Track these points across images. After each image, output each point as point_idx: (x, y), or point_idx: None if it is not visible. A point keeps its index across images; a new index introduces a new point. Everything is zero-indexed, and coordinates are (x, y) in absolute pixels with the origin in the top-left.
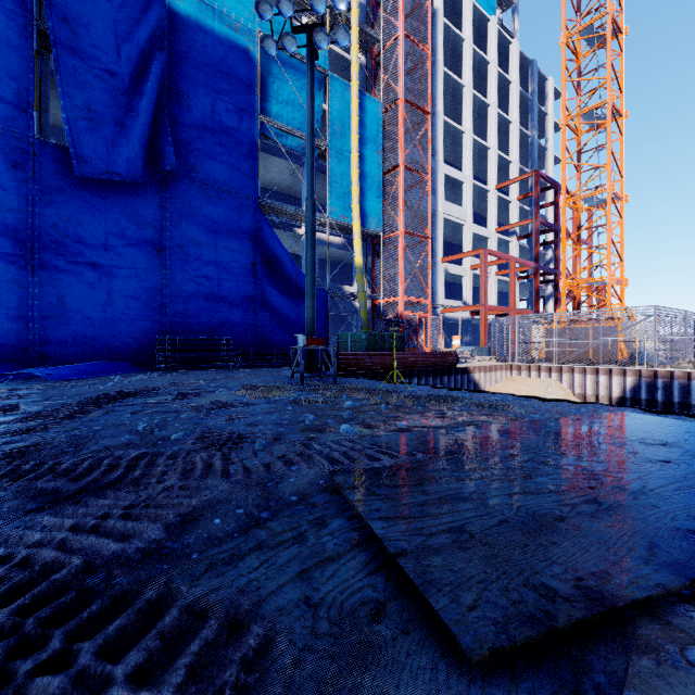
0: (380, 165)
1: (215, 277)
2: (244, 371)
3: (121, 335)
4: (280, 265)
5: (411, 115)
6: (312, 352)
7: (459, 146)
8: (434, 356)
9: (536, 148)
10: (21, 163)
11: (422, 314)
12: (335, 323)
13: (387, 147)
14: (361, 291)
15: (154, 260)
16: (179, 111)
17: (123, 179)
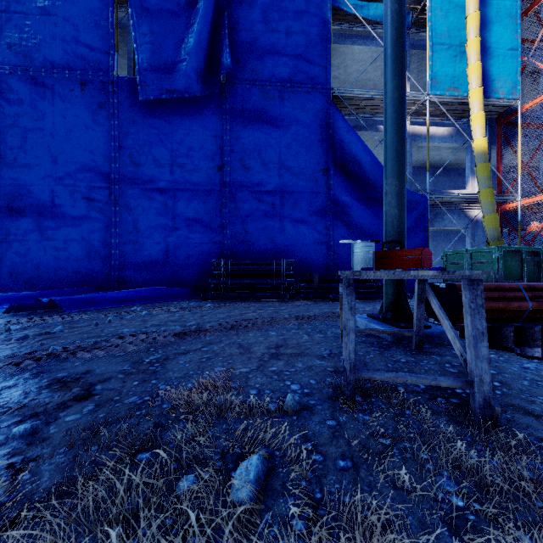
0: (516, 0)
1: (278, 190)
2: (296, 306)
3: (184, 259)
4: (358, 166)
5: None
6: (397, 282)
7: None
8: None
9: None
10: (105, 103)
11: None
12: (435, 242)
13: None
14: (484, 188)
15: (215, 178)
16: (240, 10)
17: (182, 96)
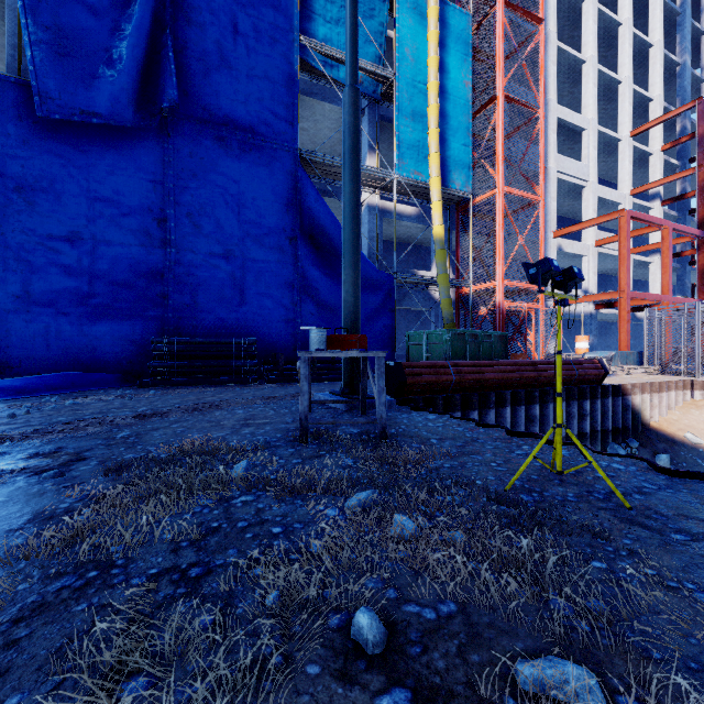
0: (469, 101)
1: (237, 257)
2: (261, 389)
3: (108, 335)
4: (327, 239)
5: (508, 46)
6: (353, 361)
7: (576, 84)
8: (567, 367)
9: (689, 78)
10: None
11: (531, 305)
12: (407, 321)
13: (476, 87)
14: (441, 273)
15: (154, 234)
16: (188, 32)
17: (106, 122)
